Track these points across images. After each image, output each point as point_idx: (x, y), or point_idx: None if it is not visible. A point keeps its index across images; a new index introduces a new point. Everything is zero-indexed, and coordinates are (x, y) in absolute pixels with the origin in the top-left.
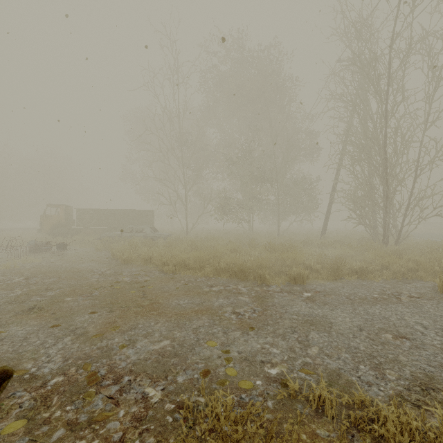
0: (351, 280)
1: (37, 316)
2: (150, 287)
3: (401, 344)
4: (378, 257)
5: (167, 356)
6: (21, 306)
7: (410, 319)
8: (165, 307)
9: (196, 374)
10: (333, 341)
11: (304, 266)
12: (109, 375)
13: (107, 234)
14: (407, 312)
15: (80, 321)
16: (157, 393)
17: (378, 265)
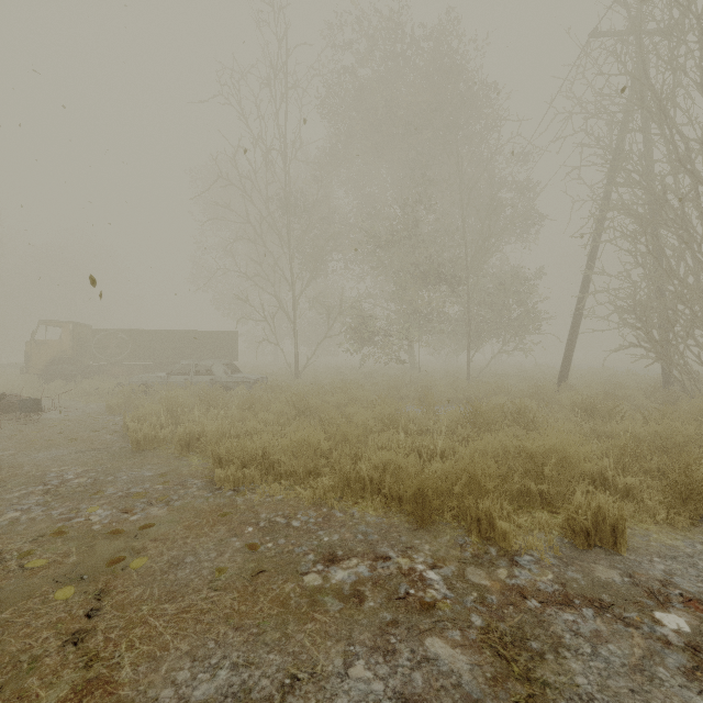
0: None
1: None
2: (137, 564)
3: None
4: None
5: None
6: None
7: None
8: None
9: None
10: None
11: (586, 477)
12: None
13: (141, 378)
14: None
15: None
16: None
17: None
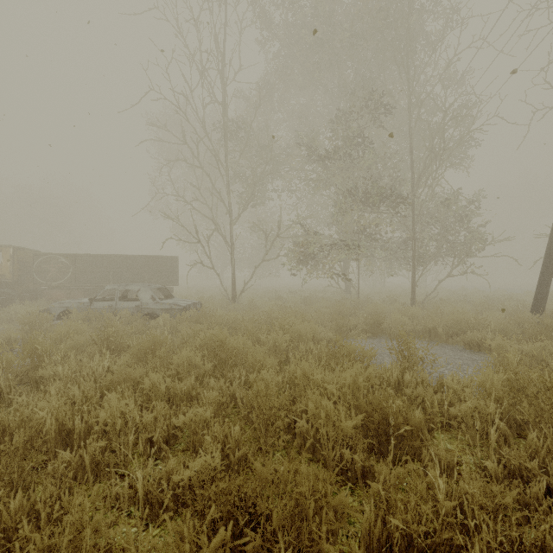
0: None
1: None
2: None
3: None
4: None
5: None
6: None
7: None
8: None
9: None
10: None
11: None
12: None
13: (63, 304)
14: None
15: None
16: None
17: None
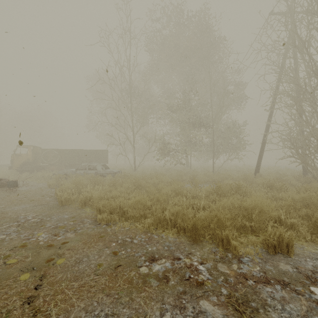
0: None
1: None
2: (60, 262)
3: None
4: None
5: None
6: None
7: None
8: None
9: None
10: None
11: (272, 219)
12: None
13: (64, 171)
14: None
15: None
16: None
17: None
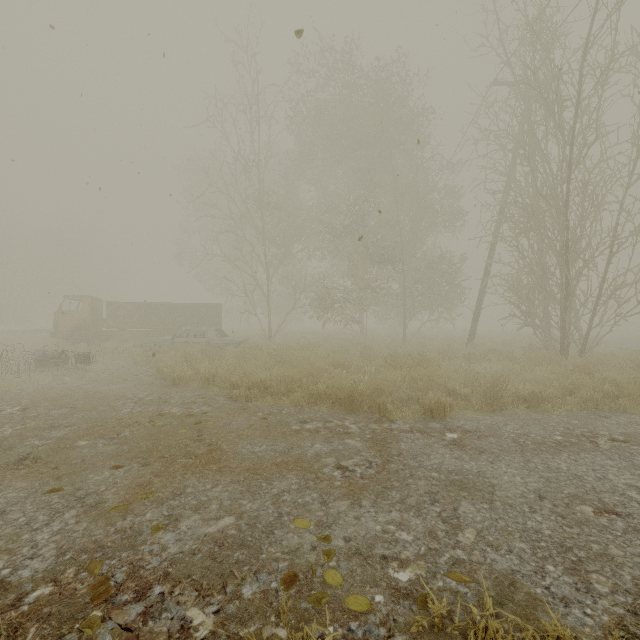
0: (518, 412)
1: (28, 473)
2: (210, 423)
3: (610, 524)
4: (557, 376)
5: (228, 546)
6: (6, 455)
7: (617, 479)
8: (231, 458)
9: (275, 582)
10: (498, 519)
11: (445, 390)
12: (129, 583)
13: (152, 340)
14: (611, 466)
15: (95, 482)
16: (207, 620)
17: (557, 388)
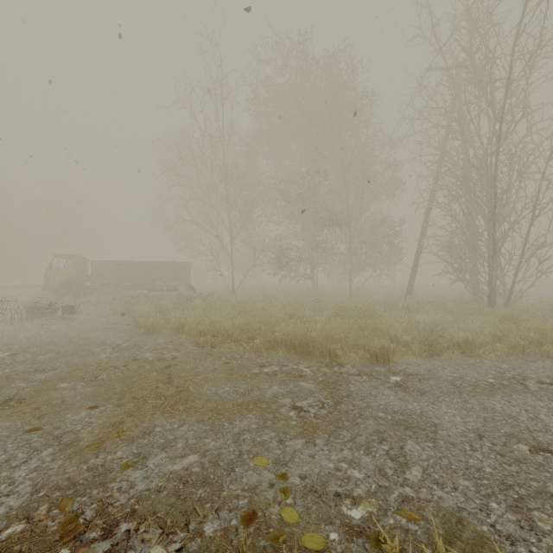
0: (454, 357)
1: (12, 413)
2: (179, 367)
3: (546, 462)
4: (487, 325)
5: (191, 483)
6: None
7: (548, 419)
8: (197, 399)
9: (235, 519)
10: (442, 457)
11: (388, 338)
12: (98, 520)
13: (130, 294)
14: (541, 407)
15: (72, 421)
16: None
17: (488, 336)
